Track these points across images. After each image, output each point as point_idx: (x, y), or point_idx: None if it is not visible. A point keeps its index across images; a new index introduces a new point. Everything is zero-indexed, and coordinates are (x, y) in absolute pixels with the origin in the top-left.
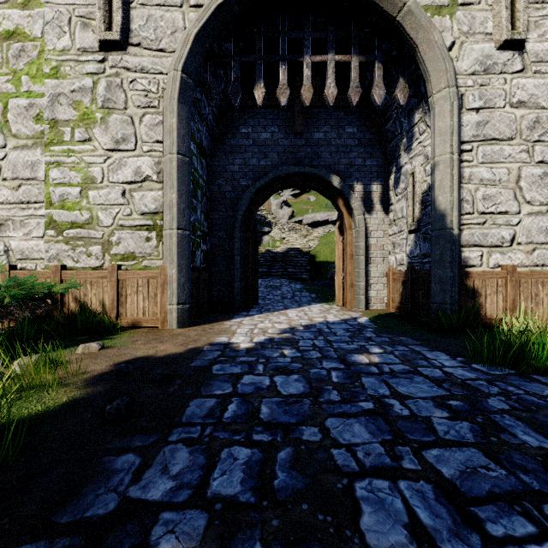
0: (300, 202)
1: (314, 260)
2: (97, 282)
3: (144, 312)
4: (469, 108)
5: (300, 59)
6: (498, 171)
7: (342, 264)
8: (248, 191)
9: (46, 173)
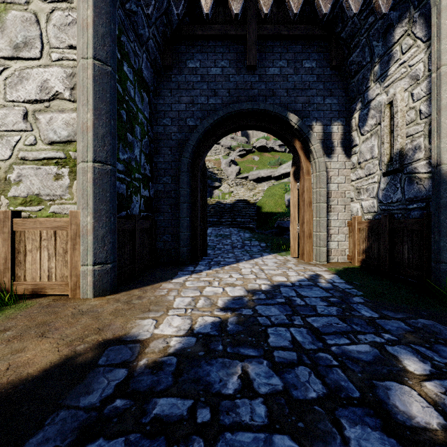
0: (246, 161)
1: (260, 211)
2: None
3: (49, 275)
4: None
5: None
6: None
7: (297, 212)
8: (196, 131)
9: None
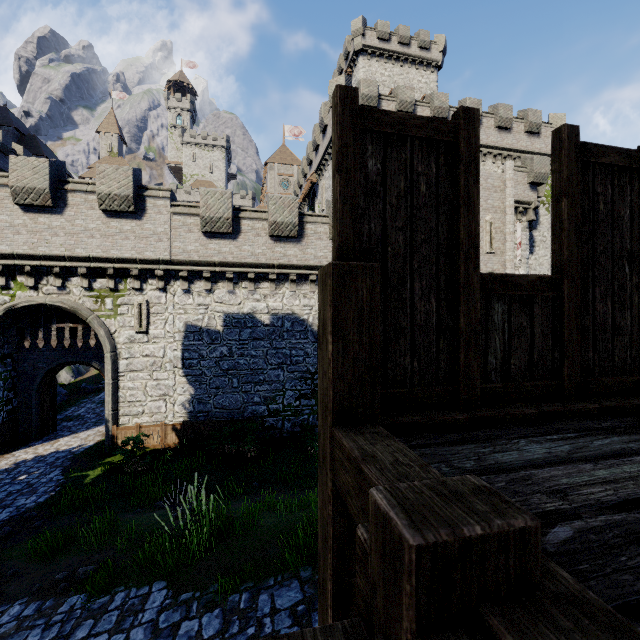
0: None
1: None
2: None
3: None
4: (123, 358)
5: (51, 326)
6: (137, 384)
7: None
8: (41, 372)
9: None
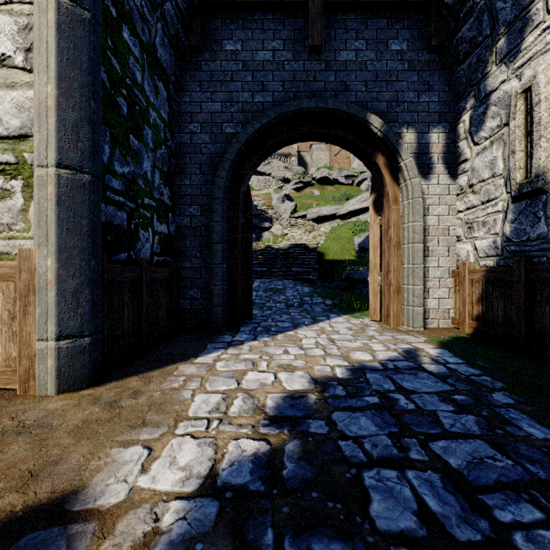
0: (304, 196)
1: (322, 258)
2: None
3: None
4: None
5: None
6: None
7: (379, 257)
8: (236, 139)
9: None
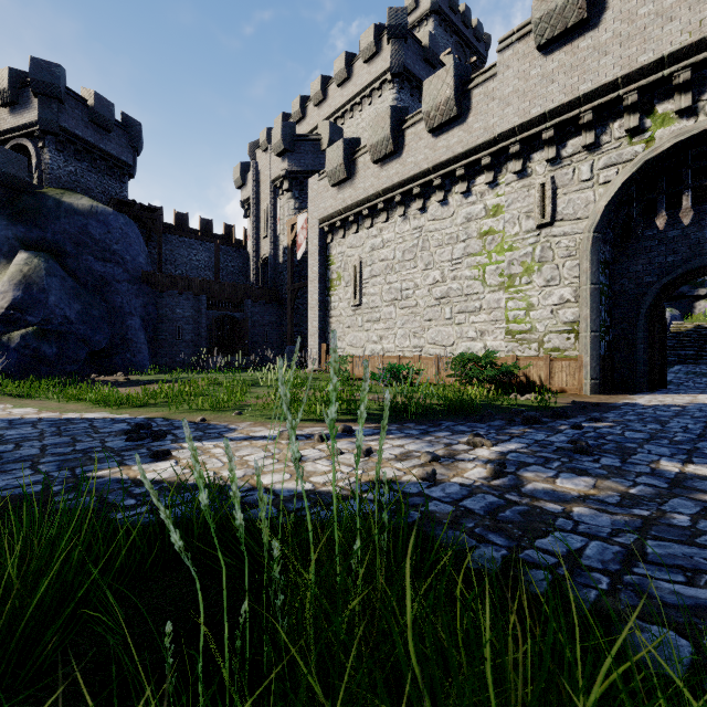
0: None
1: None
2: (536, 365)
3: (566, 384)
4: None
5: (706, 183)
6: None
7: None
8: (653, 288)
9: (505, 304)
